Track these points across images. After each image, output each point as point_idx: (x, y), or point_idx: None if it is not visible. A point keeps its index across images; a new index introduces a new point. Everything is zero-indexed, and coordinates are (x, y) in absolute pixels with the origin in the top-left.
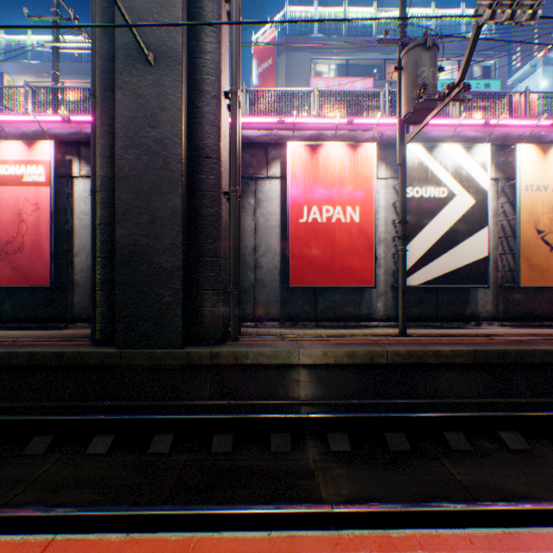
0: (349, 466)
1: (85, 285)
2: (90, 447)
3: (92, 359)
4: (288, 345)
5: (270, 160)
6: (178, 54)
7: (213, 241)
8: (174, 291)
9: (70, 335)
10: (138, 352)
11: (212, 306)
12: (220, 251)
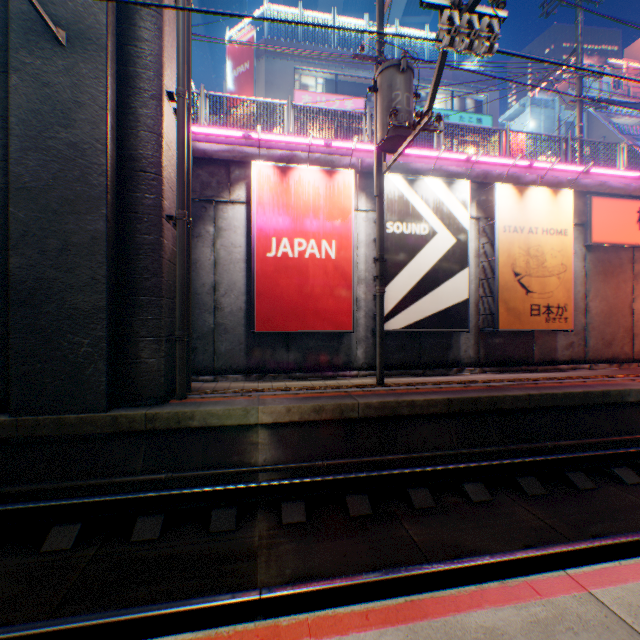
0: (300, 539)
1: None
2: None
3: None
4: (247, 401)
5: (234, 181)
6: (101, 37)
7: (152, 276)
8: (96, 339)
9: None
10: (43, 419)
11: (150, 357)
12: (162, 289)
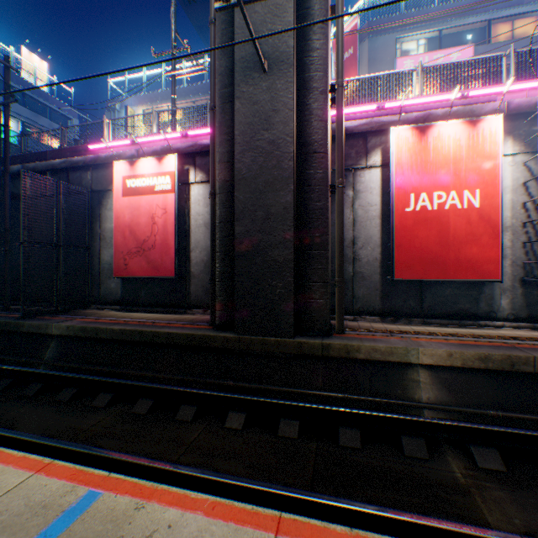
0: (510, 490)
1: (199, 277)
2: (226, 421)
3: (214, 341)
4: (401, 342)
5: (369, 149)
6: (289, 57)
7: (321, 234)
8: (286, 283)
9: (191, 320)
10: (253, 338)
11: (319, 298)
12: (327, 244)
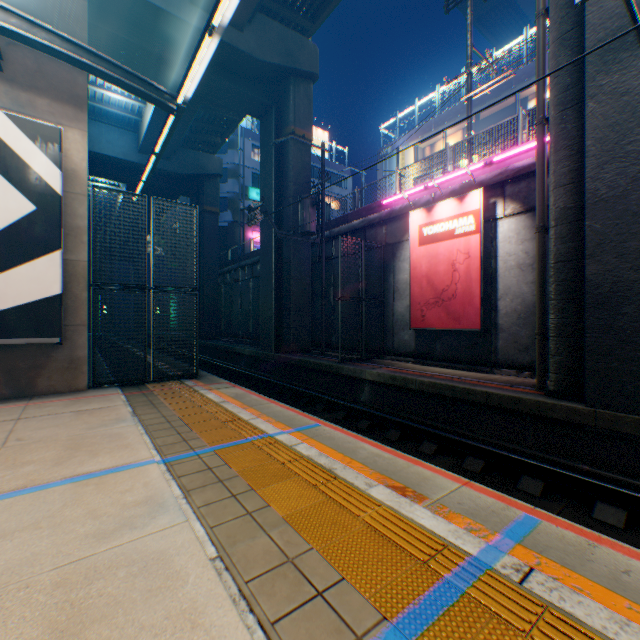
0: None
1: (508, 330)
2: (593, 511)
3: (551, 411)
4: None
5: None
6: None
7: None
8: None
9: (504, 381)
10: (619, 416)
11: None
12: None
